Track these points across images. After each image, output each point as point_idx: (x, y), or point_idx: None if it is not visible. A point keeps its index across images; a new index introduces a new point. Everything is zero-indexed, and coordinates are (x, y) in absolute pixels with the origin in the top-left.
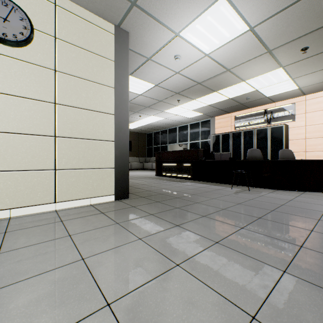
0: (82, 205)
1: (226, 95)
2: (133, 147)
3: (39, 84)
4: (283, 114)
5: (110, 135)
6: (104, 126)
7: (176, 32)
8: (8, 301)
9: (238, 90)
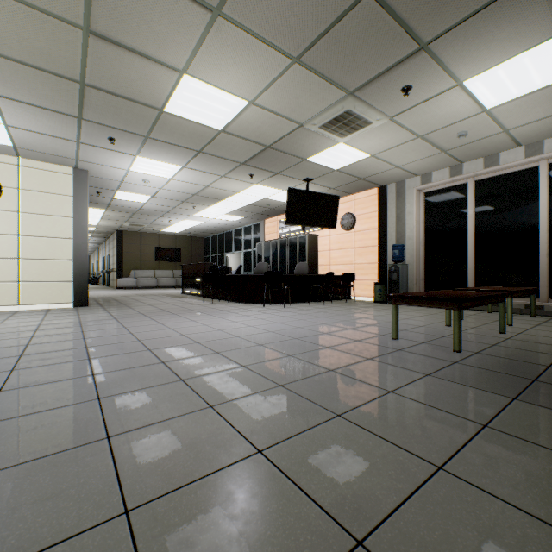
0: (42, 308)
1: (239, 202)
2: (184, 257)
3: (7, 223)
4: None
5: (69, 255)
6: (63, 249)
7: (126, 169)
8: None
9: (245, 198)
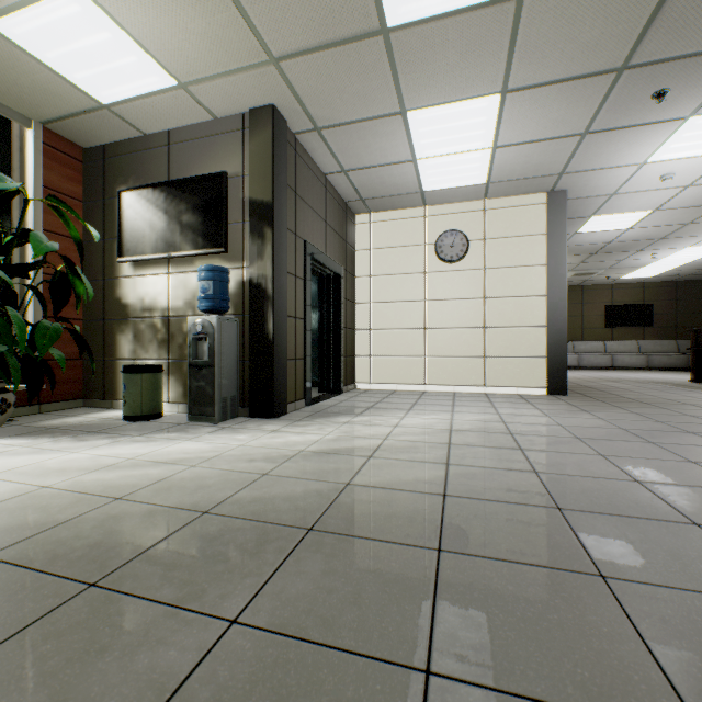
0: (508, 393)
1: None
2: (657, 318)
3: (472, 285)
4: None
5: (541, 319)
6: (532, 311)
7: (639, 163)
8: (461, 407)
9: None
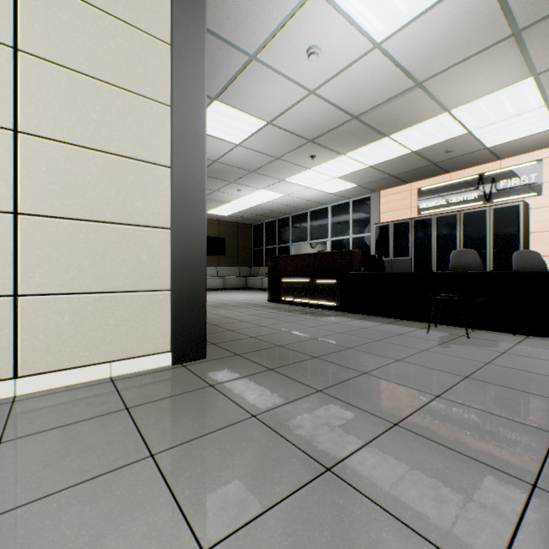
0: (89, 379)
1: (406, 144)
2: (228, 249)
3: None
4: (517, 182)
5: (162, 213)
6: (145, 193)
7: None
8: None
9: (432, 132)
